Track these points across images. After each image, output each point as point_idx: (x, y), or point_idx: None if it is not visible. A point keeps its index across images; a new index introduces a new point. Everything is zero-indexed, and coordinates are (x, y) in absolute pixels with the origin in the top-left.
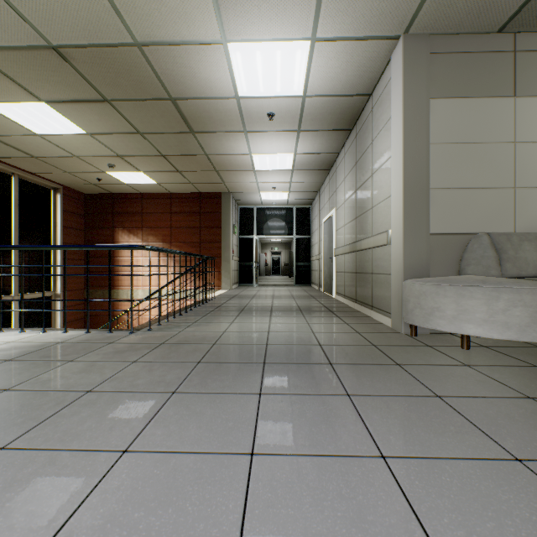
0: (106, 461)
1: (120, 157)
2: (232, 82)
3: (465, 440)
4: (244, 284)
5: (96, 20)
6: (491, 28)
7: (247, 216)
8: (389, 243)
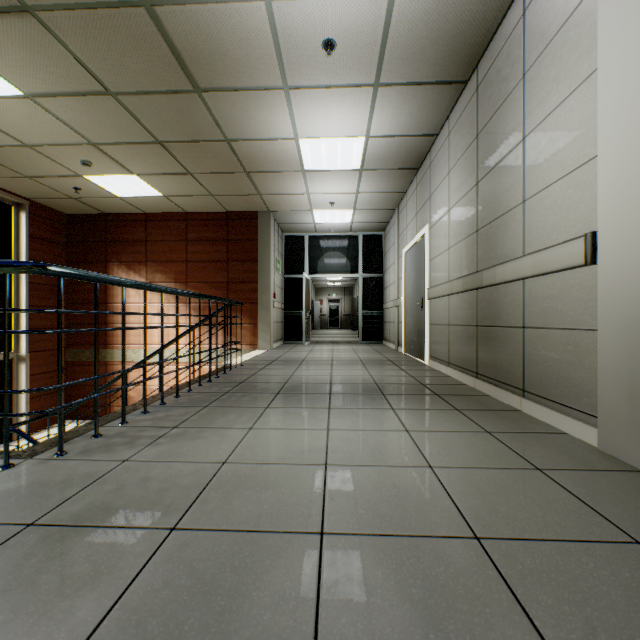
0: None
1: (94, 146)
2: None
3: None
4: (291, 340)
5: None
6: None
7: (296, 248)
8: (592, 262)
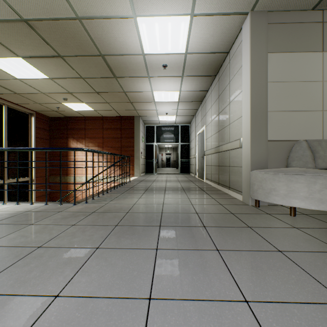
0: (42, 304)
1: (70, 93)
2: (140, 44)
3: (304, 286)
4: (148, 173)
5: (51, 1)
6: (307, 6)
7: (150, 131)
8: (241, 147)
